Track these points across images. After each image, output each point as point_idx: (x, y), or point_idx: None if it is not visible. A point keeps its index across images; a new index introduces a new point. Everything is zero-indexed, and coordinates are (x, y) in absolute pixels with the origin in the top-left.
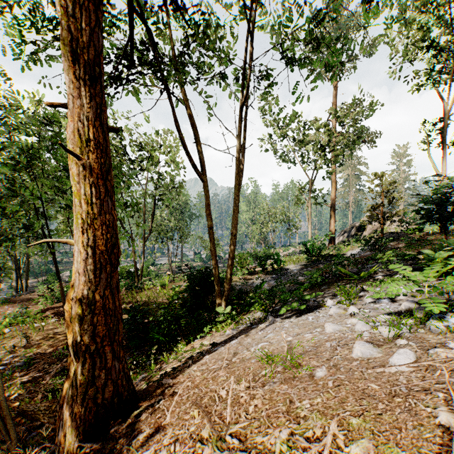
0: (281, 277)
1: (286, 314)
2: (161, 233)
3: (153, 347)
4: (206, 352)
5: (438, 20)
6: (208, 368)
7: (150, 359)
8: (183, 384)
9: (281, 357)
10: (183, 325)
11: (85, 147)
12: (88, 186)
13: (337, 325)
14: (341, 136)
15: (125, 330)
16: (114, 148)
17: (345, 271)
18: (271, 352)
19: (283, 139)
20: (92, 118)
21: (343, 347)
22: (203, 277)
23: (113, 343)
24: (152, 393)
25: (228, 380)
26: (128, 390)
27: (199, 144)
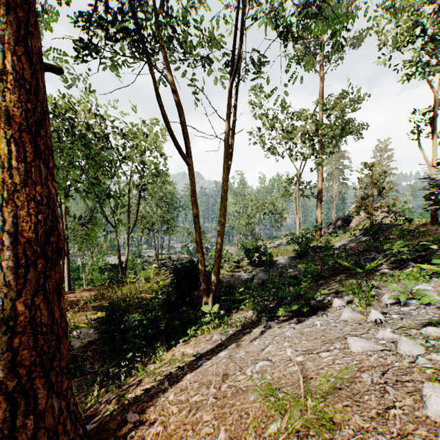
0: (270, 269)
1: (283, 315)
2: (146, 225)
3: (127, 355)
4: (187, 368)
5: (433, 2)
6: (188, 399)
7: (122, 370)
8: (152, 429)
9: (295, 397)
10: (163, 328)
11: (1, 83)
12: (6, 141)
13: (366, 341)
14: (329, 126)
15: (100, 331)
16: (96, 135)
17: (344, 263)
18: (278, 386)
19: (271, 129)
20: (14, 42)
21: (397, 387)
22: (188, 271)
23: (50, 373)
24: (111, 436)
25: (215, 435)
26: (74, 436)
27: (183, 123)
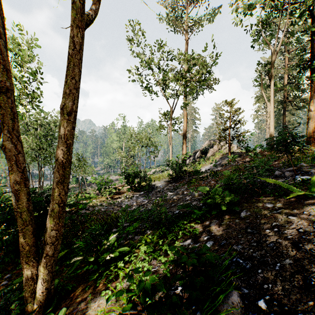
0: (149, 193)
1: None
2: None
3: None
4: None
5: None
6: None
7: None
8: None
9: None
10: None
11: None
12: None
13: None
14: (196, 72)
15: None
16: None
17: (274, 182)
18: None
19: (149, 68)
20: None
21: None
22: None
23: None
24: None
25: None
26: None
27: None
